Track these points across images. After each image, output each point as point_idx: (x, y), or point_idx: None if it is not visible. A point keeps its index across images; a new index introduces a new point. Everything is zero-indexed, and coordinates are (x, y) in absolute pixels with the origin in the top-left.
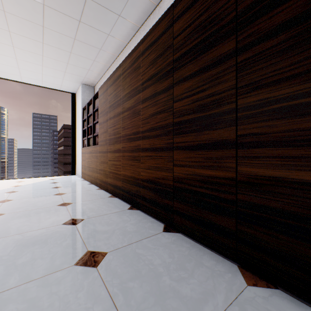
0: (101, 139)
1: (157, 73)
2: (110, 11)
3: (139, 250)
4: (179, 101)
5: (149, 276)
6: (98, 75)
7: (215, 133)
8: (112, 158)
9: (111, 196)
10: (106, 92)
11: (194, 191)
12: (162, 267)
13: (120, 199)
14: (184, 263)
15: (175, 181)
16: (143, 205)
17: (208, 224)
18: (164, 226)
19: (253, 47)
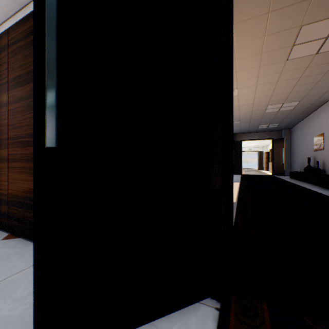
0: None
1: None
2: None
3: None
4: None
5: None
6: None
7: (2, 152)
8: None
9: None
10: None
11: None
12: None
13: None
14: None
15: None
16: None
17: None
18: None
19: (13, 104)
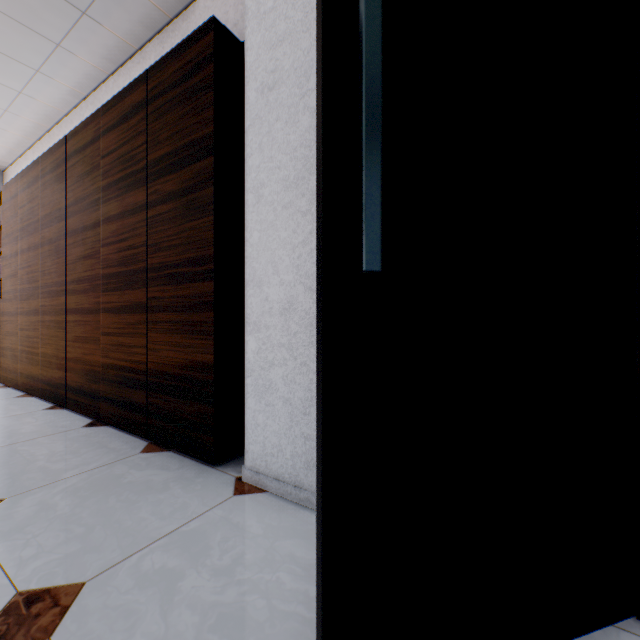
0: (8, 289)
1: (85, 198)
2: (14, 60)
3: (23, 447)
4: (107, 247)
5: (19, 464)
6: (10, 151)
7: (135, 294)
8: (27, 325)
9: (22, 396)
10: (15, 199)
11: (119, 366)
12: (45, 456)
13: (40, 399)
14: (81, 449)
15: (103, 356)
16: (69, 399)
17: (129, 404)
18: (91, 422)
19: (157, 207)
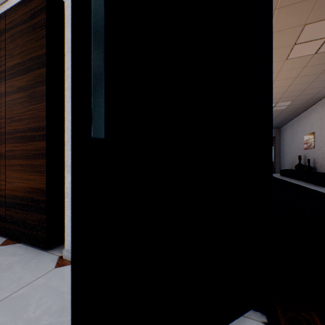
0: None
1: None
2: None
3: None
4: None
5: None
6: None
7: None
8: None
9: None
10: None
11: None
12: None
13: None
14: None
15: None
16: None
17: None
18: None
19: (12, 95)
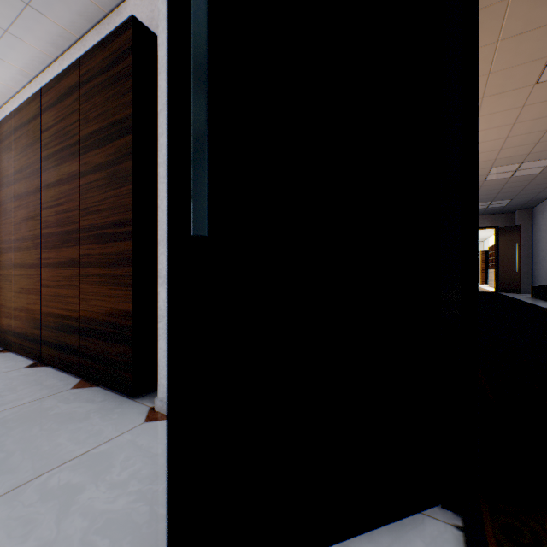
0: None
1: (29, 167)
2: None
3: None
4: (46, 210)
5: None
6: None
7: (69, 251)
8: None
9: None
10: None
11: (56, 314)
12: None
13: None
14: (19, 387)
15: (43, 306)
16: (15, 343)
17: (65, 347)
18: (33, 363)
19: (88, 176)
